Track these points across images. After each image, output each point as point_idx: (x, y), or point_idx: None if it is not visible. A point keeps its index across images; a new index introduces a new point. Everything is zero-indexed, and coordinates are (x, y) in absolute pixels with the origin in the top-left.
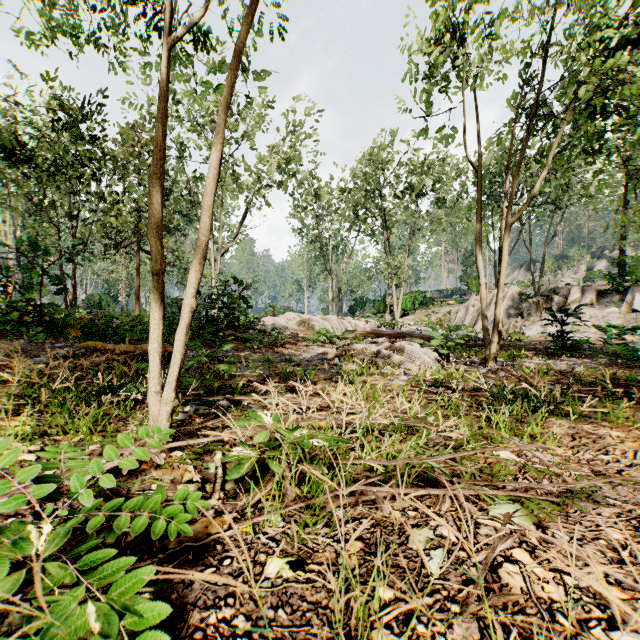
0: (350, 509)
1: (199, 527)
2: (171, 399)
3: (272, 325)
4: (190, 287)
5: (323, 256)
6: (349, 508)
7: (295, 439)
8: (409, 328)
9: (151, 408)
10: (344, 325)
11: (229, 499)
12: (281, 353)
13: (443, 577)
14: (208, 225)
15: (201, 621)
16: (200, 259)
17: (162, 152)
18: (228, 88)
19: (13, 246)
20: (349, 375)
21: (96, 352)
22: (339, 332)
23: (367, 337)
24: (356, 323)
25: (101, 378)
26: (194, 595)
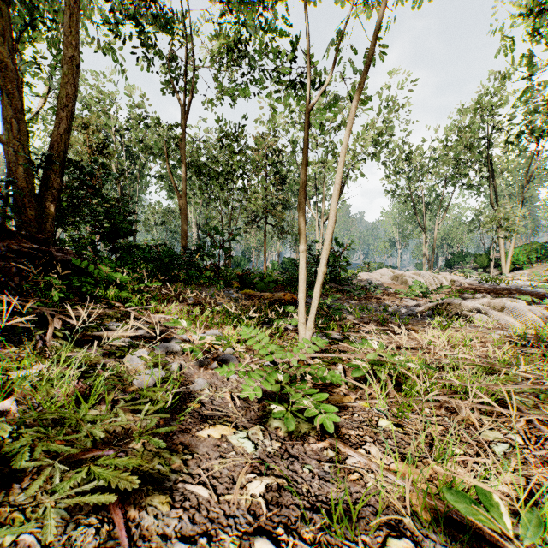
0: (436, 410)
1: (337, 398)
2: (312, 328)
3: (367, 279)
4: (323, 259)
5: (416, 214)
6: (435, 410)
7: (394, 361)
8: (520, 284)
9: (300, 332)
10: (438, 280)
11: (351, 390)
12: (376, 304)
13: (504, 456)
14: (334, 220)
15: (347, 432)
16: (329, 242)
17: (305, 177)
18: (347, 132)
19: (194, 227)
20: (441, 325)
21: (252, 297)
22: (433, 287)
23: (464, 292)
24: (452, 278)
25: (269, 313)
26: (341, 423)
